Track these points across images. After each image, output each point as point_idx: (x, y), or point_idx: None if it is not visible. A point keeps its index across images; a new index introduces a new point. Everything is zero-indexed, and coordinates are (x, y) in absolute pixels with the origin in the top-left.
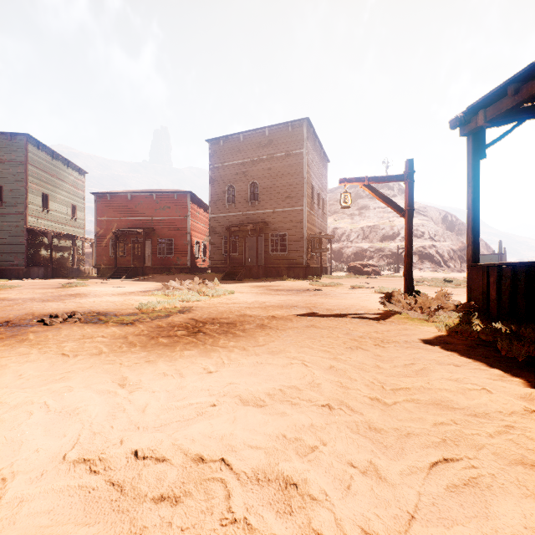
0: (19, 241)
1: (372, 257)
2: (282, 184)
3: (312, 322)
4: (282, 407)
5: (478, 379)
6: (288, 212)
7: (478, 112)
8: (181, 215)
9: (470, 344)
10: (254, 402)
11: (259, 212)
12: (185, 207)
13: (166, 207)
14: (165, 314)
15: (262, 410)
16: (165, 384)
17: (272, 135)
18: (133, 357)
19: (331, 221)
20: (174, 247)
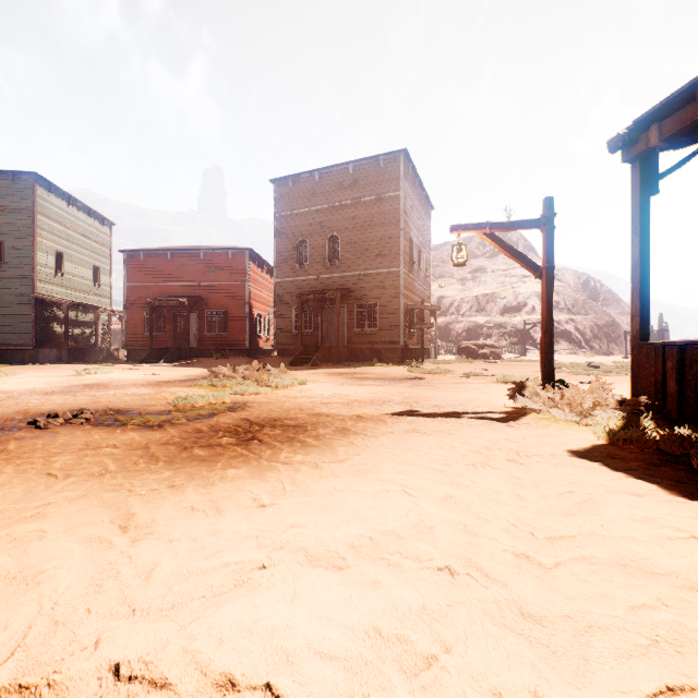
0: (24, 313)
1: (490, 334)
2: (370, 238)
3: (414, 424)
4: (374, 571)
5: (679, 520)
6: (379, 275)
7: (650, 127)
8: (238, 279)
9: (649, 460)
10: (328, 560)
11: (340, 275)
12: (242, 269)
13: (218, 269)
14: (208, 413)
15: (340, 575)
16: (190, 526)
17: (357, 172)
18: (151, 479)
19: (435, 287)
20: (228, 322)
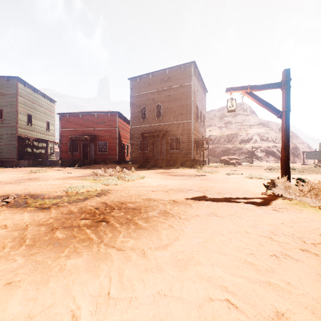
0: (13, 143)
1: (234, 153)
2: (177, 105)
3: (210, 208)
4: None
5: None
6: (181, 124)
7: None
8: (113, 126)
9: None
10: None
11: (162, 124)
12: (115, 122)
13: (103, 122)
14: (83, 197)
15: None
16: None
17: (170, 73)
18: None
19: (207, 131)
20: (108, 147)
